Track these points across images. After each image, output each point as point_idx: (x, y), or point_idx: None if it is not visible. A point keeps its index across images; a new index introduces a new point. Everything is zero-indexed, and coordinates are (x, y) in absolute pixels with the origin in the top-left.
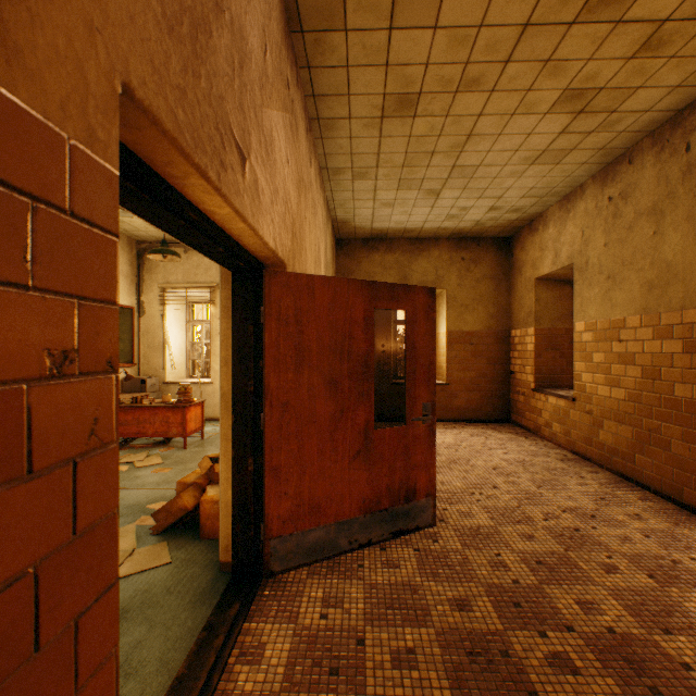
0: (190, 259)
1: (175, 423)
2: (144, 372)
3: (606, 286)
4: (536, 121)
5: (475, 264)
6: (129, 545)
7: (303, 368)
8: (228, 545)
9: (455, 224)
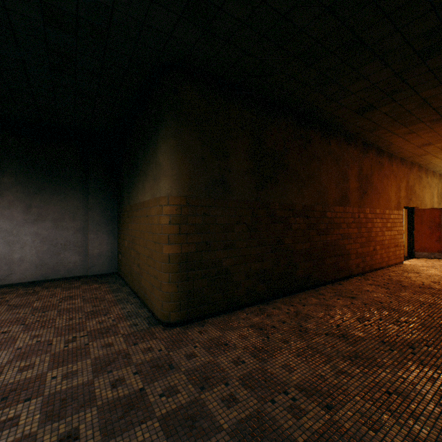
0: None
1: None
2: None
3: None
4: None
5: None
6: None
7: (422, 224)
8: (406, 253)
9: None
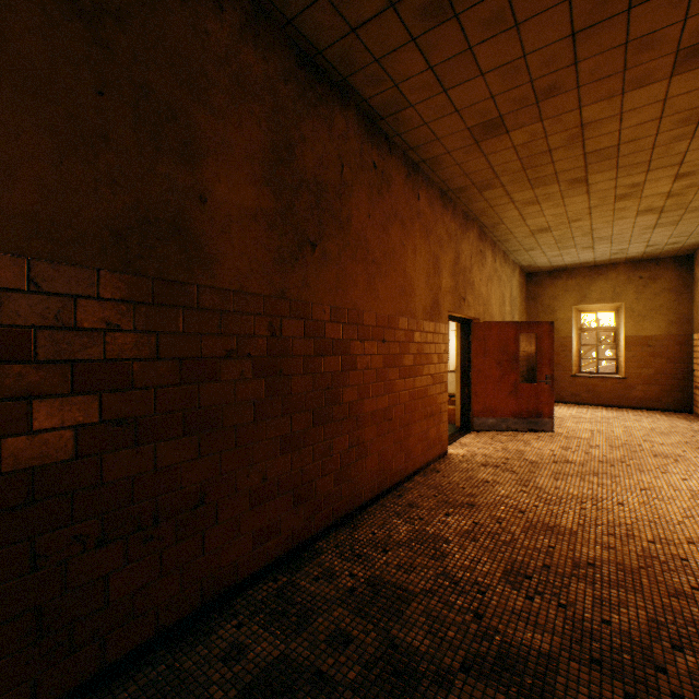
0: None
1: None
2: None
3: None
4: (632, 219)
5: (653, 281)
6: None
7: (486, 357)
8: (458, 420)
9: (623, 256)
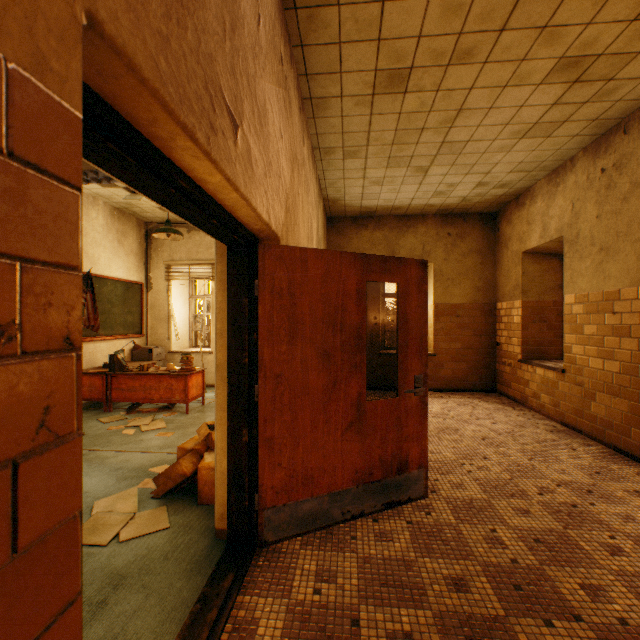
0: (193, 238)
1: (178, 390)
2: (151, 342)
3: (598, 258)
4: (529, 92)
5: (461, 239)
6: (131, 508)
7: (297, 340)
8: (224, 513)
9: (441, 201)
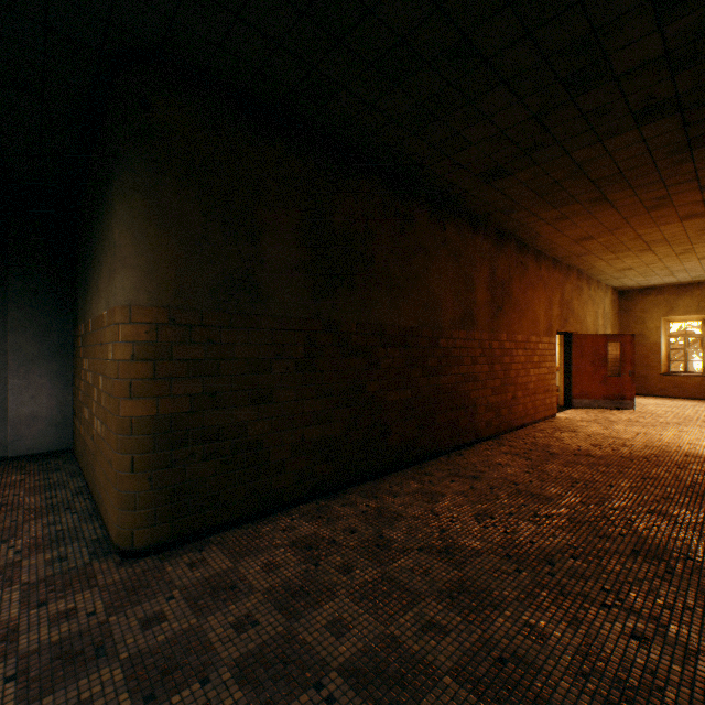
0: None
1: None
2: None
3: None
4: (696, 261)
5: None
6: None
7: (582, 358)
8: (561, 401)
9: (703, 278)
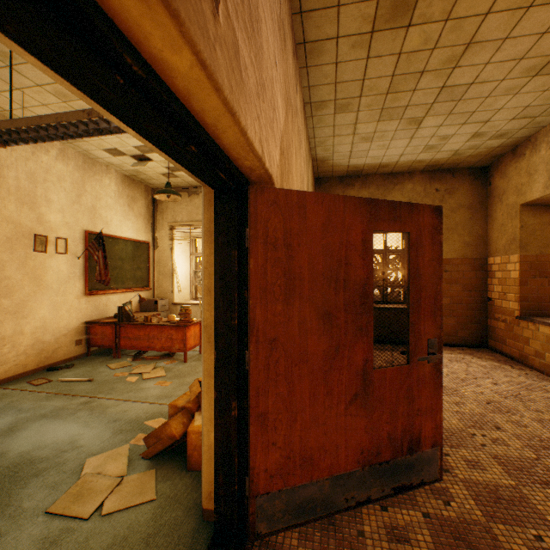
0: (193, 201)
1: (177, 340)
2: (157, 294)
3: None
4: None
5: (450, 195)
6: (120, 470)
7: (293, 298)
8: (211, 492)
9: (431, 156)
